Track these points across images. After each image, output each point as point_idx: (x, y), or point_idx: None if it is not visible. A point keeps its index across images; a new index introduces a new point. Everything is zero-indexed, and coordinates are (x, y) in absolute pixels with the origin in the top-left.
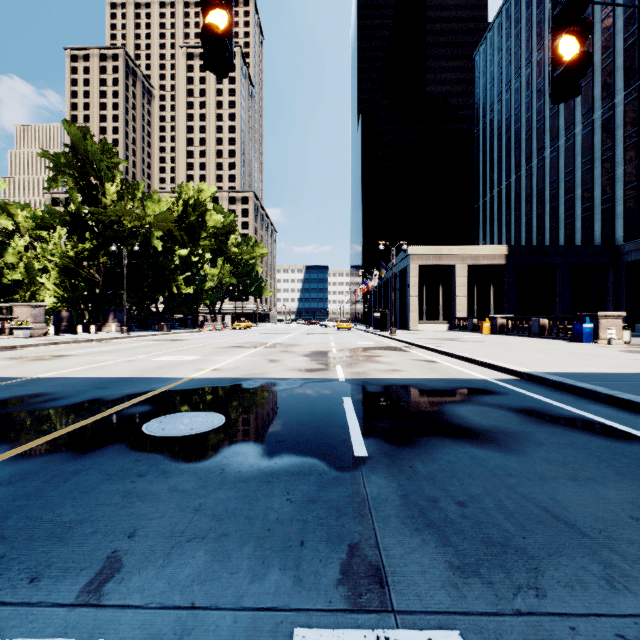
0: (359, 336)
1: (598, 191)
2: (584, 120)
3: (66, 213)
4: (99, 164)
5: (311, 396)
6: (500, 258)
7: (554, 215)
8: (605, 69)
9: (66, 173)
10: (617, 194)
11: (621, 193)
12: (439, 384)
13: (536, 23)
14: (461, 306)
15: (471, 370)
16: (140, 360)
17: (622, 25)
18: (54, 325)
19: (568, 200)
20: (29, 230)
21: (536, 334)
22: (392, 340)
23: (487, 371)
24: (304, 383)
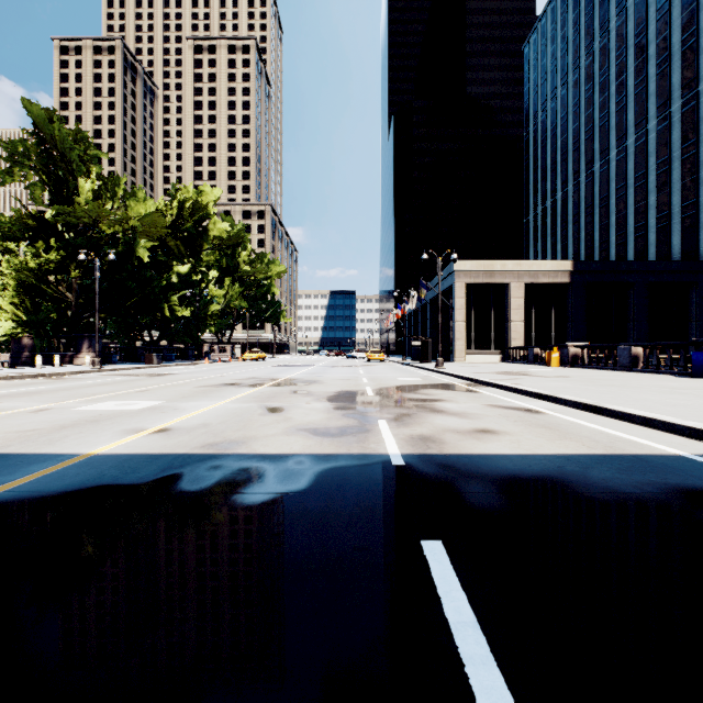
0: (396, 369)
1: (677, 197)
2: (659, 113)
3: (28, 215)
4: (68, 152)
5: (332, 534)
6: (563, 275)
7: (621, 227)
8: (686, 51)
9: (25, 163)
10: (702, 199)
11: None
12: (613, 475)
13: (599, 4)
14: (517, 333)
15: (621, 431)
16: (57, 409)
17: None
18: (13, 356)
19: (639, 209)
20: None
21: (626, 367)
22: (441, 374)
23: (653, 433)
24: (318, 473)
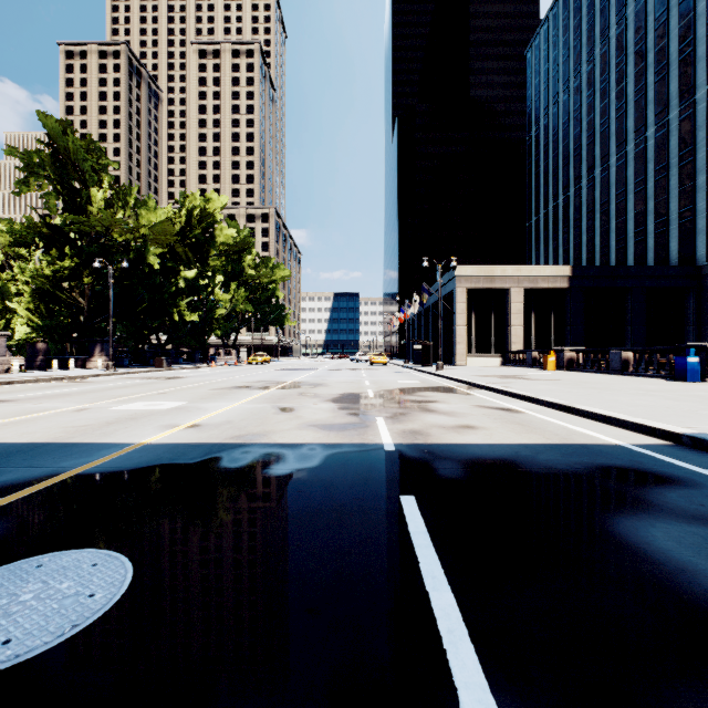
0: (398, 373)
1: (675, 203)
2: (658, 121)
3: (42, 223)
4: (82, 163)
5: (338, 491)
6: (562, 280)
7: (621, 232)
8: (684, 60)
9: (41, 174)
10: (698, 206)
11: (703, 205)
12: (555, 457)
13: (599, 11)
14: (517, 337)
15: (581, 426)
16: (95, 409)
17: (705, 8)
18: (28, 359)
19: (638, 214)
20: (5, 247)
21: (617, 370)
22: (440, 378)
23: (607, 428)
24: (327, 456)
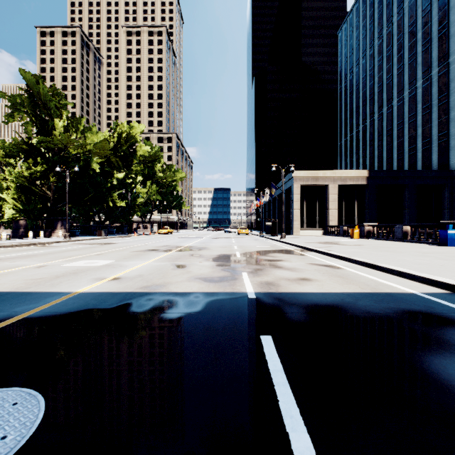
0: (256, 240)
1: (435, 129)
2: (424, 76)
3: (23, 142)
4: (48, 103)
5: (215, 333)
6: (362, 180)
7: (400, 148)
8: (441, 37)
9: (21, 110)
10: (451, 131)
11: (454, 130)
12: (370, 303)
13: (386, 5)
14: (333, 216)
15: (384, 279)
16: (50, 266)
17: (454, 2)
18: (13, 231)
19: (411, 137)
20: None
21: (400, 238)
22: (284, 243)
23: (402, 280)
24: (207, 302)
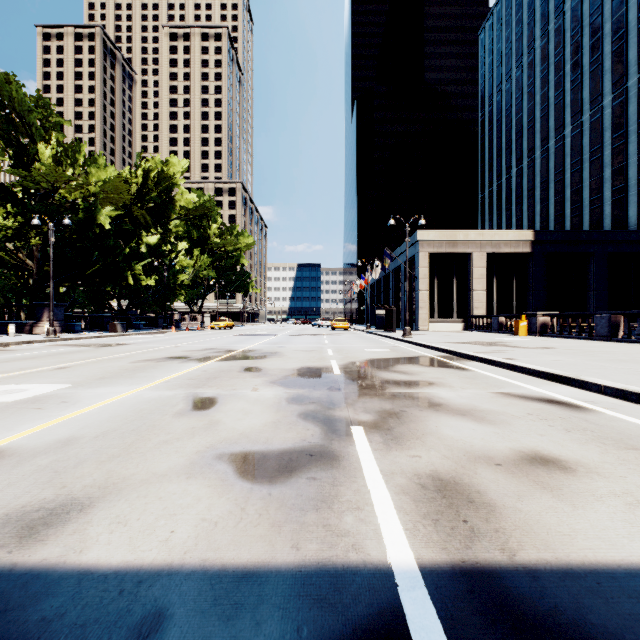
0: (362, 338)
1: (634, 169)
2: (615, 89)
3: None
4: (26, 116)
5: None
6: (525, 245)
7: (576, 200)
8: None
9: None
10: None
11: None
12: None
13: None
14: (479, 302)
15: None
16: None
17: None
18: None
19: (594, 182)
20: None
21: (604, 336)
22: (411, 345)
23: None
24: None
